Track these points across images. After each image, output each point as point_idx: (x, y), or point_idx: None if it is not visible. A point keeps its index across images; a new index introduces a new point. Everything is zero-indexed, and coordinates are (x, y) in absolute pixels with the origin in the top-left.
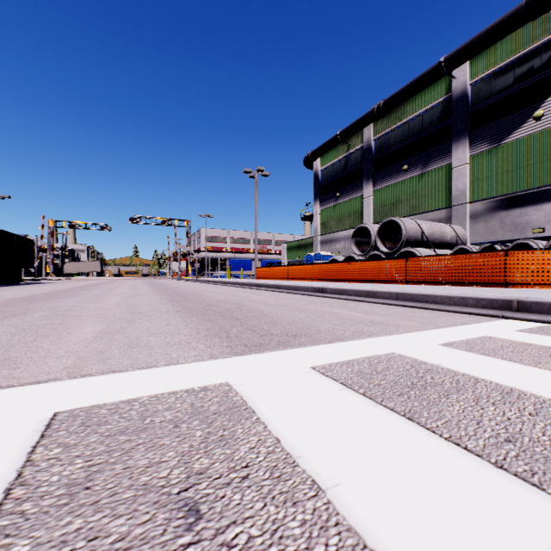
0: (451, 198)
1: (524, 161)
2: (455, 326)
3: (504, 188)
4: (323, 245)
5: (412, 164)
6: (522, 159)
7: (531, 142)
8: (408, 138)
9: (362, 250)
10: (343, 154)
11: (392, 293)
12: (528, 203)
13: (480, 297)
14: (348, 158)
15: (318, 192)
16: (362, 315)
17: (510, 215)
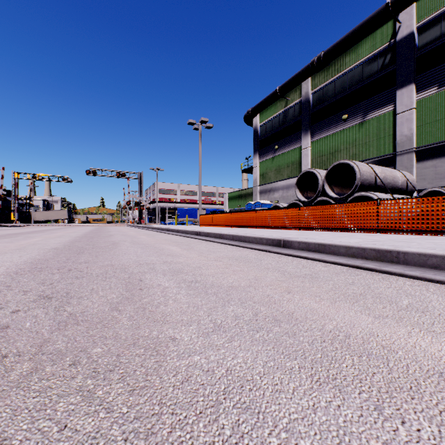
0: (395, 144)
1: None
2: None
3: None
4: (262, 195)
5: (352, 113)
6: None
7: None
8: (347, 88)
9: (306, 196)
10: (281, 109)
11: None
12: None
13: None
14: (286, 113)
15: (258, 146)
16: None
17: None
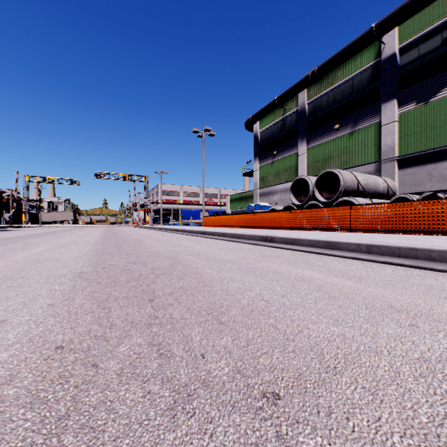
0: (380, 153)
1: None
2: None
3: (432, 142)
4: (262, 197)
5: (343, 123)
6: None
7: None
8: (339, 100)
9: (299, 200)
10: (279, 117)
11: (361, 244)
12: None
13: None
14: (284, 121)
15: (258, 151)
16: (353, 285)
17: (438, 167)
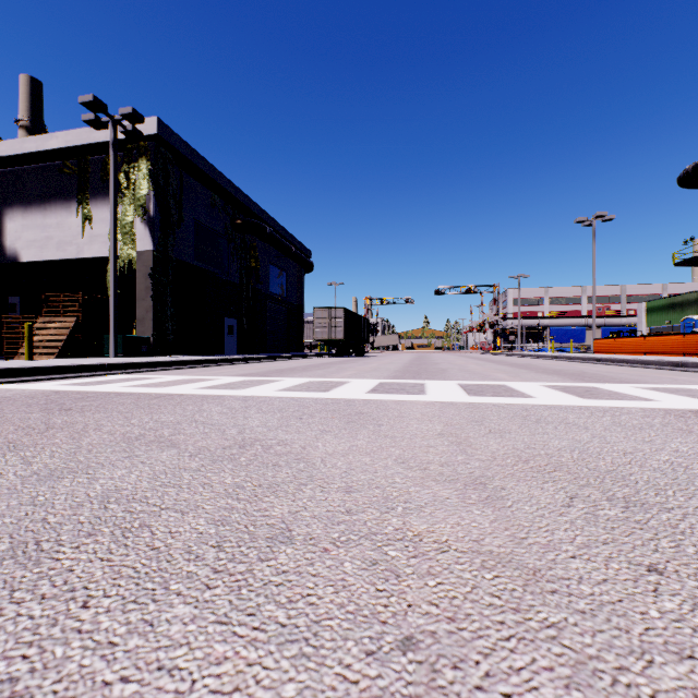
0: None
1: None
2: None
3: None
4: None
5: None
6: None
7: None
8: None
9: None
10: None
11: None
12: None
13: None
14: None
15: None
16: None
17: None
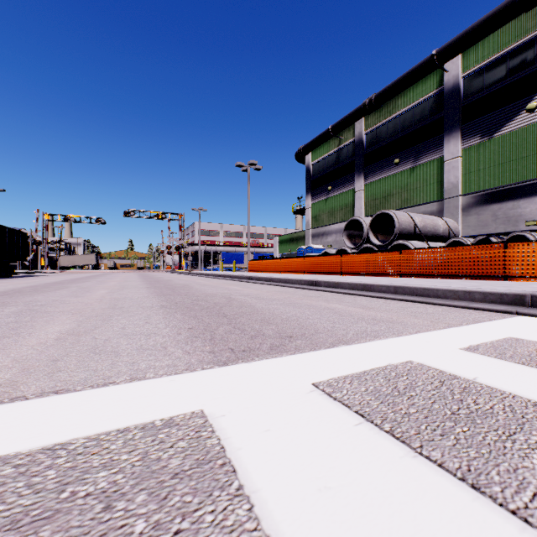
0: (443, 191)
1: (517, 153)
2: (469, 325)
3: (497, 180)
4: (314, 239)
5: (404, 157)
6: (514, 152)
7: (524, 134)
8: (399, 131)
9: (354, 242)
10: (334, 148)
11: (390, 286)
12: (521, 196)
13: (488, 291)
14: (339, 152)
15: (310, 186)
16: (361, 311)
17: (503, 208)
